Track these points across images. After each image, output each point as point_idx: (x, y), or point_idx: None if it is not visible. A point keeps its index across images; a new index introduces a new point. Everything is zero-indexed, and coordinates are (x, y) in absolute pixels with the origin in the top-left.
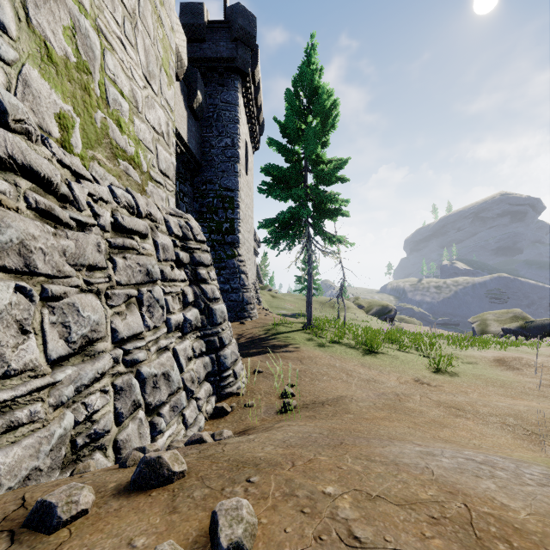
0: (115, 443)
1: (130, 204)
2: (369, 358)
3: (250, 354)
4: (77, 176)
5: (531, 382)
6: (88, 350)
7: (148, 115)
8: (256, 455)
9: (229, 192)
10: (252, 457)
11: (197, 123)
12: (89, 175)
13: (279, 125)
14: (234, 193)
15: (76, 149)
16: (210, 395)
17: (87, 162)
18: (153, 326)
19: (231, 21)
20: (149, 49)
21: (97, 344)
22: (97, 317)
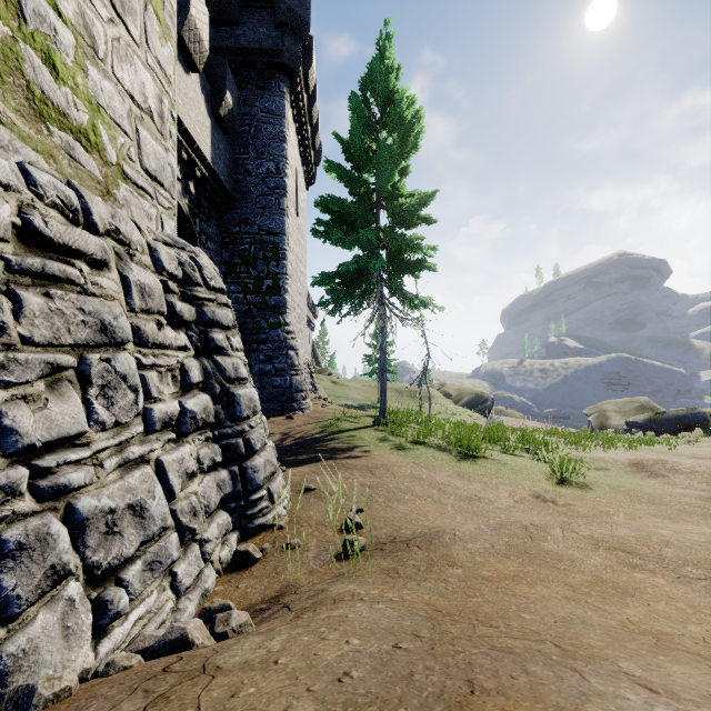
0: None
1: (68, 204)
2: (467, 465)
3: (298, 462)
4: None
5: (686, 495)
6: None
7: (118, 71)
8: None
9: (271, 237)
10: None
11: (226, 138)
12: None
13: (341, 142)
14: (279, 238)
15: None
16: (230, 531)
17: None
18: (113, 423)
19: None
20: None
21: None
22: None
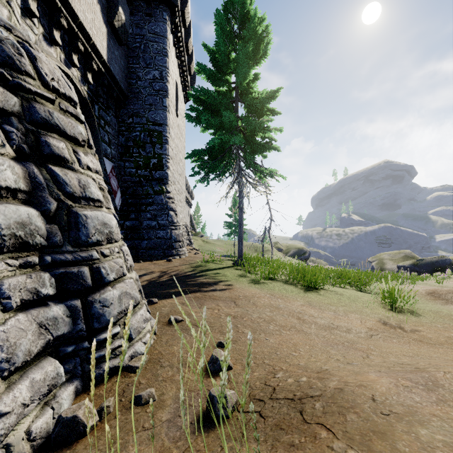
0: None
1: None
2: (313, 296)
3: (170, 294)
4: None
5: None
6: None
7: None
8: None
9: (156, 127)
10: None
11: (121, 49)
12: None
13: (209, 51)
14: (162, 128)
15: None
16: (64, 383)
17: None
18: None
19: None
20: None
21: None
22: None
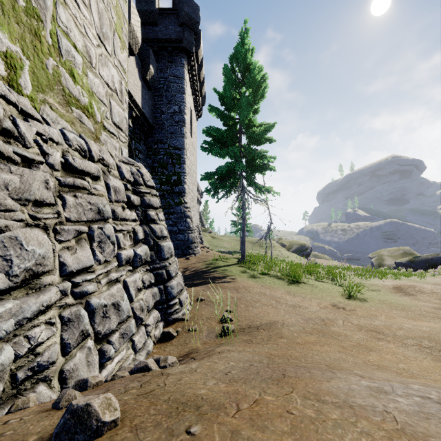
0: (61, 373)
1: (82, 148)
2: (293, 287)
3: (194, 284)
4: (25, 115)
5: (425, 306)
6: (34, 283)
7: (101, 71)
8: (198, 392)
9: (176, 151)
10: (193, 396)
11: (150, 92)
12: (38, 116)
13: (218, 94)
14: (181, 151)
15: (26, 90)
16: (159, 321)
17: (37, 105)
18: (104, 261)
19: (178, 9)
20: (103, 13)
21: (43, 277)
22: (43, 251)
